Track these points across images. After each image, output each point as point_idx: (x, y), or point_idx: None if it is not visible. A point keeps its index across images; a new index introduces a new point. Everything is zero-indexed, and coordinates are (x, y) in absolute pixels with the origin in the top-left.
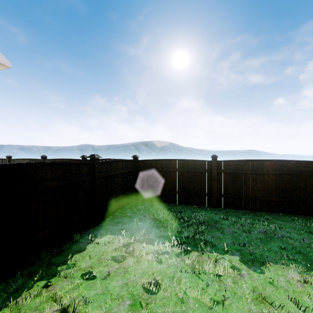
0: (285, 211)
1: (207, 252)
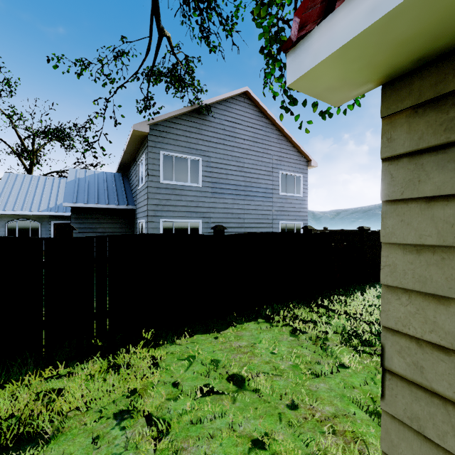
0: None
1: None
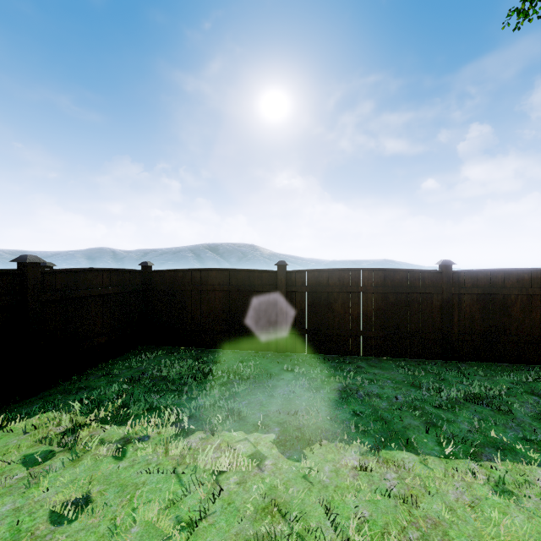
0: (391, 352)
1: (223, 431)
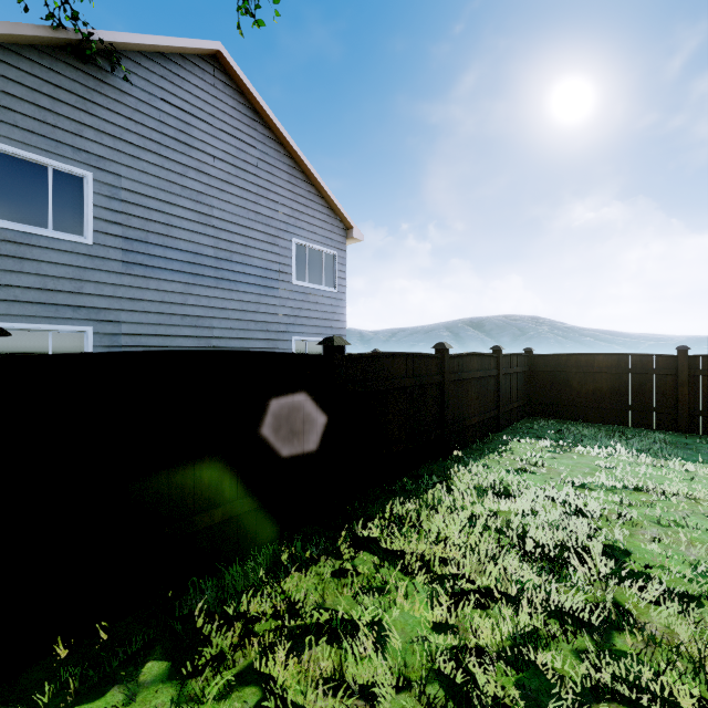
0: None
1: (670, 460)
